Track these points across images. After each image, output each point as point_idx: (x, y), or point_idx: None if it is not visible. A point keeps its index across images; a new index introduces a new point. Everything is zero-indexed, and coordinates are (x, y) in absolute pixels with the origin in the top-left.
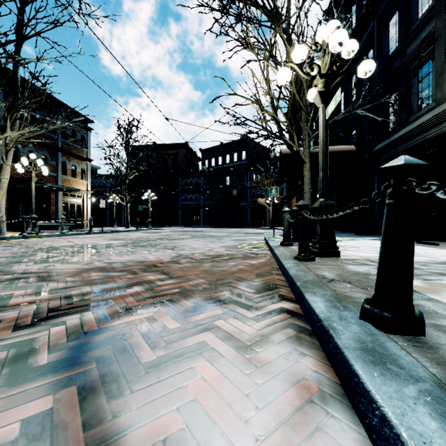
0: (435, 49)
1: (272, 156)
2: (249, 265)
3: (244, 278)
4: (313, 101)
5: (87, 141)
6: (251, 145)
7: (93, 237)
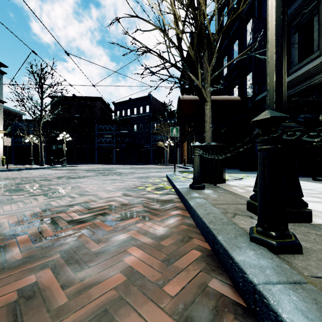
0: (320, 2)
1: (169, 109)
2: (153, 246)
3: None
4: None
5: None
6: (153, 102)
7: None
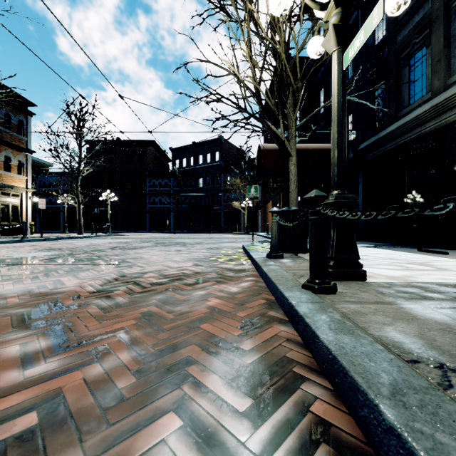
0: (432, 32)
1: (247, 157)
2: (228, 297)
3: (220, 338)
4: (315, 56)
5: (27, 127)
6: (225, 146)
7: (19, 247)
